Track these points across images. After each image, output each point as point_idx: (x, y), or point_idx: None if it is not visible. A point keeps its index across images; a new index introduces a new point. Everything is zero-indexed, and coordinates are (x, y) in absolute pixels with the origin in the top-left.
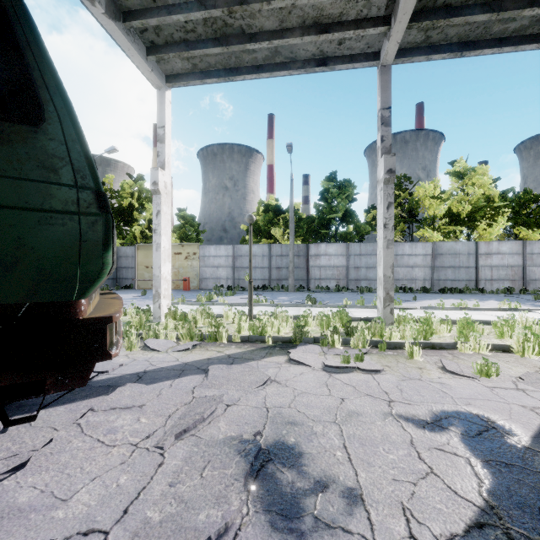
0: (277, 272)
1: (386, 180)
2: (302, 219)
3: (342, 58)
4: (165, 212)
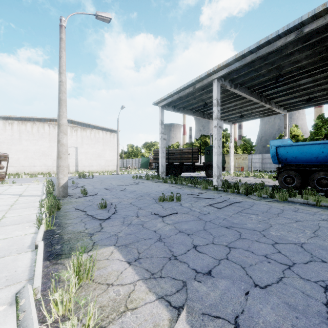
0: None
1: None
2: (298, 141)
3: (273, 114)
4: (232, 151)
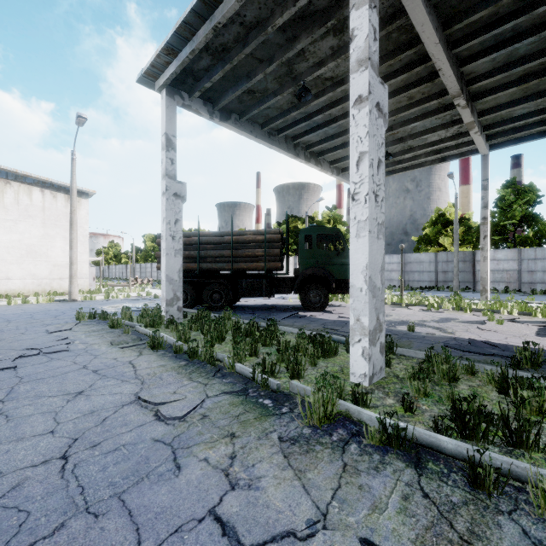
0: (443, 275)
1: (481, 223)
2: (471, 229)
3: (455, 155)
4: None
